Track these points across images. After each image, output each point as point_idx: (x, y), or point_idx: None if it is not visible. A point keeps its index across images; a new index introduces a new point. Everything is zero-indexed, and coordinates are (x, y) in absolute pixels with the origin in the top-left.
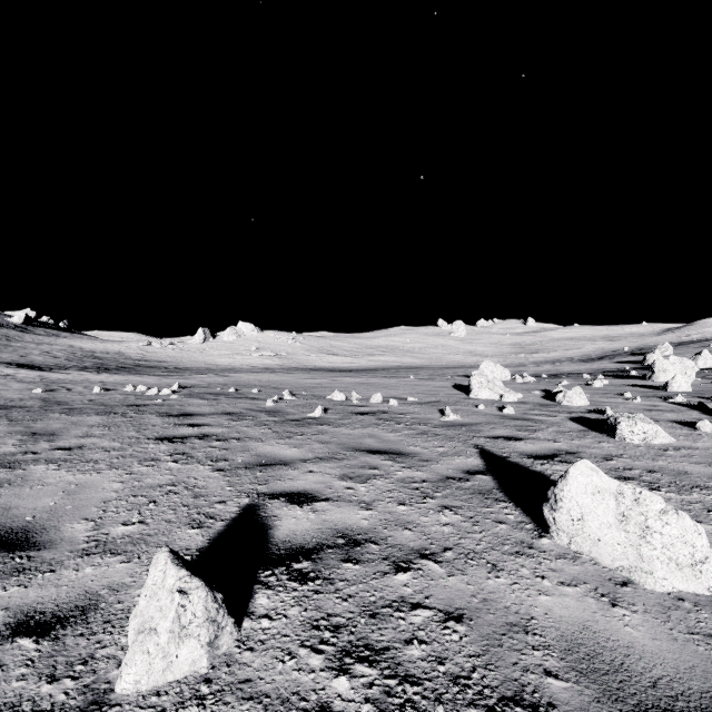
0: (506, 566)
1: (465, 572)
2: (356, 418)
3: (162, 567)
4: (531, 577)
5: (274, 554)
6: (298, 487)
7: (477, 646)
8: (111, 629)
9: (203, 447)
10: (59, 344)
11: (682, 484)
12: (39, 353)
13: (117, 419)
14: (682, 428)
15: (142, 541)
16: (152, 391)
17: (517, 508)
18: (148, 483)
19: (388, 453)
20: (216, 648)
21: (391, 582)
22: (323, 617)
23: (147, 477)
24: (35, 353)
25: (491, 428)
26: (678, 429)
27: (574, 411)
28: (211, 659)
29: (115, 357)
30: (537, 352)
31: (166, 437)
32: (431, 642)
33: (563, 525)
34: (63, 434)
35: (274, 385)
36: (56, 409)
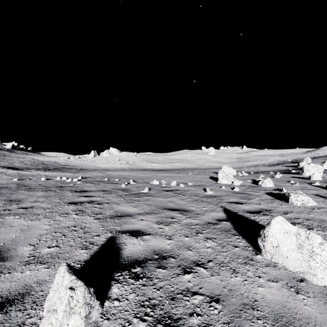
0: (240, 271)
1: (219, 274)
2: (164, 193)
3: (62, 274)
4: (253, 277)
5: (122, 264)
6: (135, 228)
7: (228, 317)
8: (35, 306)
9: (90, 207)
10: (27, 158)
11: (324, 226)
12: (18, 162)
13: (51, 193)
14: (320, 198)
15: (57, 256)
16: (69, 179)
17: (244, 239)
18: (62, 225)
19: (179, 210)
20: (89, 318)
21: (181, 279)
22: (146, 300)
23: (62, 222)
24: (16, 162)
25: (228, 198)
26: (318, 198)
27: (267, 189)
28: (86, 325)
29: (53, 164)
30: (248, 161)
31: (73, 202)
32: (203, 315)
33: (268, 249)
34: (24, 201)
35: (126, 177)
36: (22, 189)
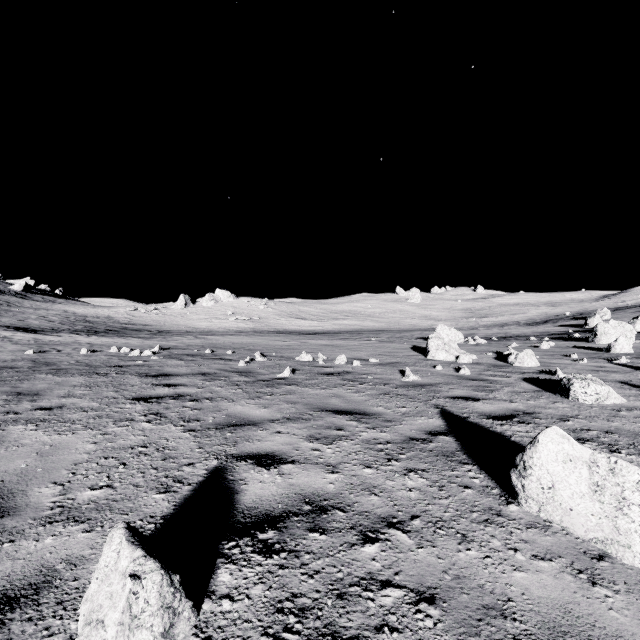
0: (476, 537)
1: (434, 543)
2: (322, 379)
3: (116, 547)
4: (503, 550)
5: (239, 522)
6: (266, 449)
7: (453, 635)
8: (62, 612)
9: (176, 407)
10: (55, 309)
11: None
12: (36, 317)
13: (99, 380)
14: (631, 389)
15: (108, 507)
16: (135, 352)
17: (482, 472)
18: (120, 444)
19: (353, 413)
20: (171, 637)
21: (358, 555)
22: (287, 598)
23: (120, 438)
24: (32, 317)
25: (449, 389)
26: (627, 390)
27: (526, 371)
28: None
29: (104, 321)
30: (486, 316)
31: (142, 397)
32: (403, 629)
33: (533, 493)
34: (46, 394)
35: (247, 347)
36: (43, 370)
